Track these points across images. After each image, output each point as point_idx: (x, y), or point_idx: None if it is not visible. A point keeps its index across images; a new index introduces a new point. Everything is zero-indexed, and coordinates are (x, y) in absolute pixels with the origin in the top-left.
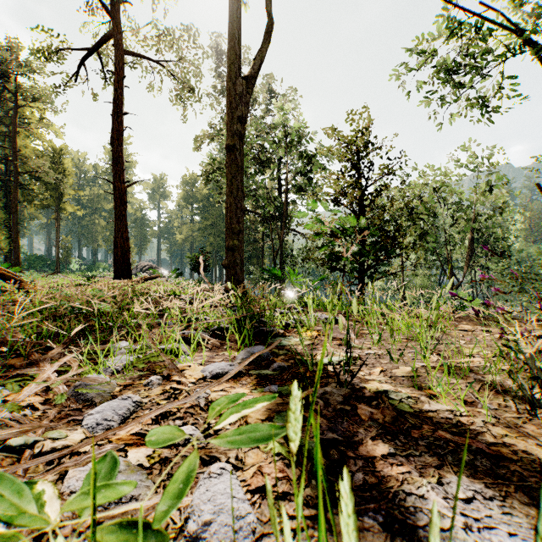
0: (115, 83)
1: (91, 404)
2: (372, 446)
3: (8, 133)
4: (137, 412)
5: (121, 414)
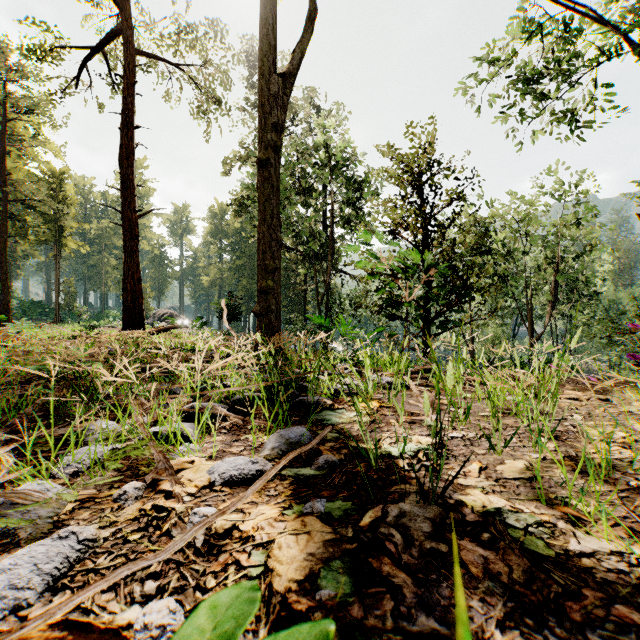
0: (124, 90)
1: (11, 542)
2: None
3: None
4: (85, 559)
5: (48, 572)
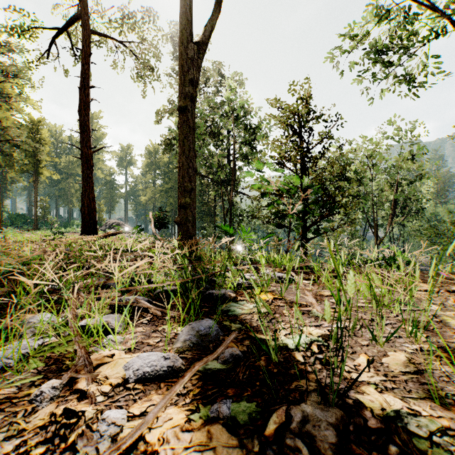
0: (82, 59)
1: None
2: None
3: None
4: None
5: None
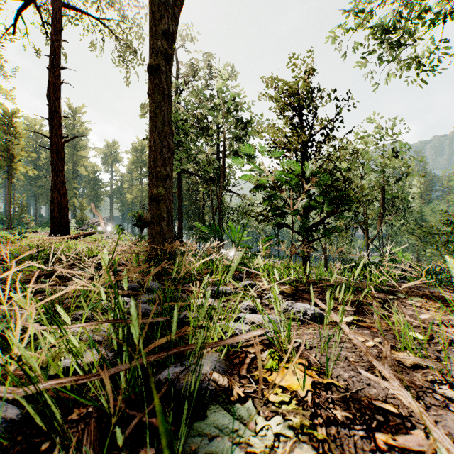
0: (52, 37)
1: None
2: None
3: None
4: None
5: None
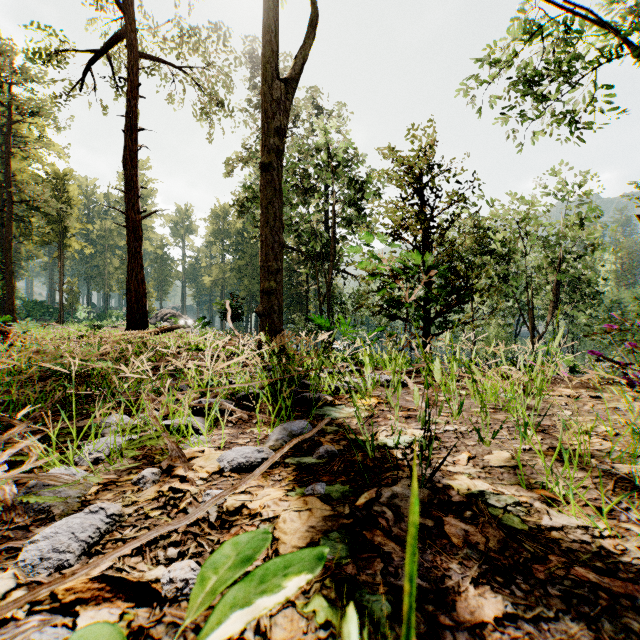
0: (128, 92)
1: (46, 517)
2: (476, 599)
3: (1, 154)
4: (113, 531)
5: (84, 539)
